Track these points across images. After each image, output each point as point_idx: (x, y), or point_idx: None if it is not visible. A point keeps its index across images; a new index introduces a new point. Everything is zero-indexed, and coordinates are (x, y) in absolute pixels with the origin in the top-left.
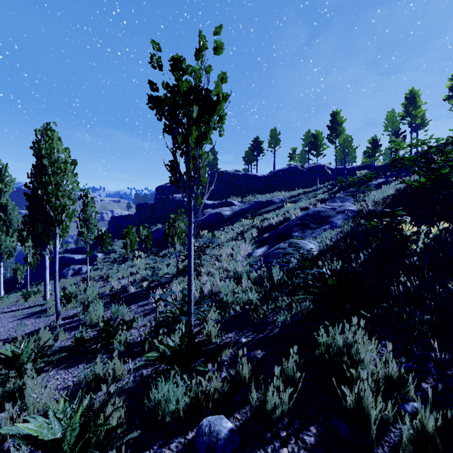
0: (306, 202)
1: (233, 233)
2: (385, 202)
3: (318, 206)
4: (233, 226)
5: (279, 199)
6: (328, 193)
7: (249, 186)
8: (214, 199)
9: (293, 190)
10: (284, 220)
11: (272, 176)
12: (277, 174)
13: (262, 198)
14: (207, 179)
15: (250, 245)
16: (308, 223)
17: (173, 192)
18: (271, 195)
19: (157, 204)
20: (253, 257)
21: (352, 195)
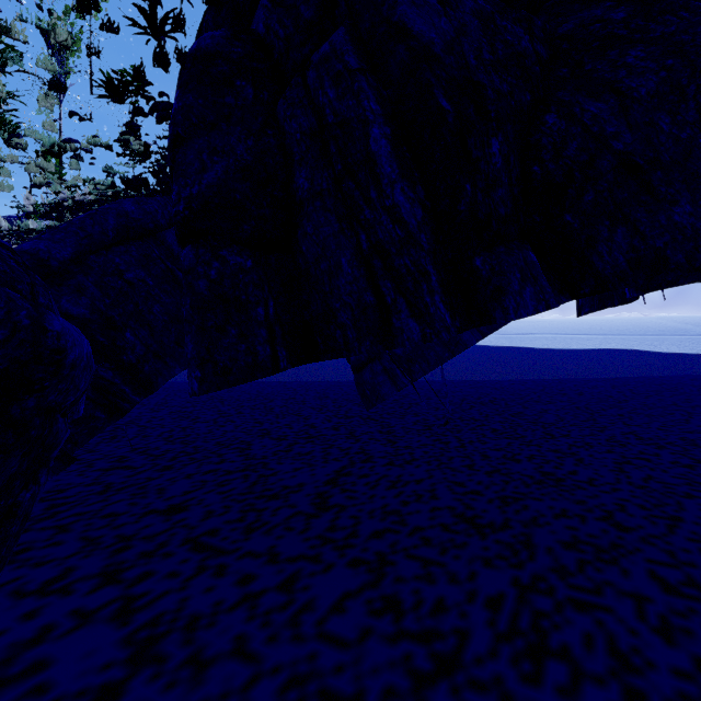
0: None
1: None
2: None
3: None
4: None
5: None
6: None
7: None
8: None
9: None
10: None
11: None
12: None
13: None
14: None
15: None
16: None
17: None
18: None
19: None
20: None
21: None
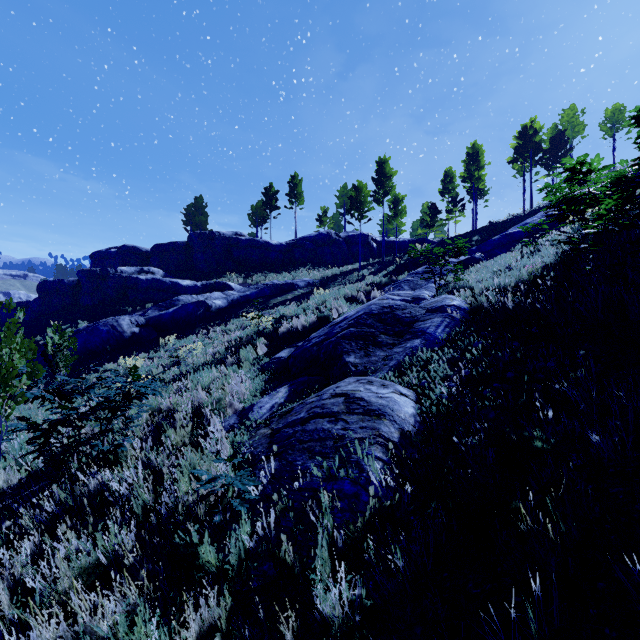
0: (354, 287)
1: (222, 342)
2: (530, 293)
3: (374, 295)
4: (227, 328)
5: (305, 282)
6: (384, 274)
7: (257, 259)
8: (197, 279)
9: (325, 268)
10: (319, 321)
11: (294, 246)
12: (302, 243)
13: (279, 279)
14: (186, 244)
15: (252, 377)
16: (374, 332)
17: (121, 263)
18: (292, 275)
19: (83, 283)
20: (251, 423)
21: (425, 277)
